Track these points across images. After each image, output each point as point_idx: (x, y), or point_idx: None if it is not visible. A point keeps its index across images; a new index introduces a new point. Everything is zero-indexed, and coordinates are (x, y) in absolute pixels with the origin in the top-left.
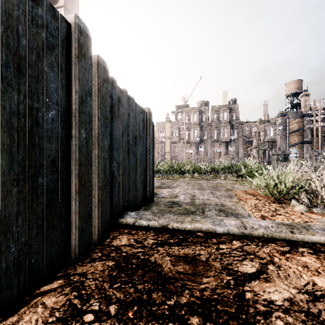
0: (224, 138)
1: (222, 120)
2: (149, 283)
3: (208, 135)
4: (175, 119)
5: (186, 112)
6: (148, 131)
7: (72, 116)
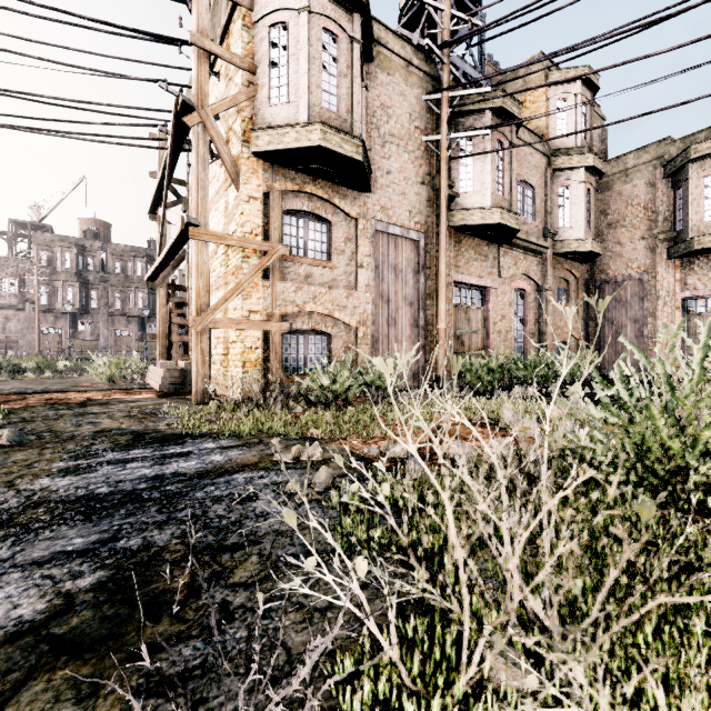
0: (137, 311)
1: (133, 276)
2: None
3: (101, 301)
4: (9, 251)
5: (44, 244)
6: None
7: None
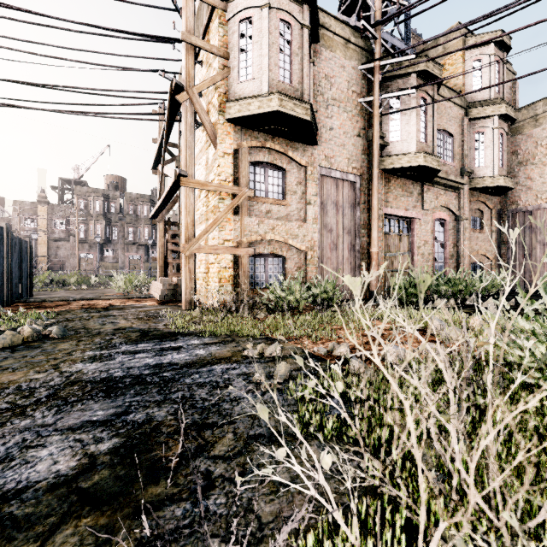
0: (144, 241)
1: (141, 215)
2: (40, 305)
3: (120, 234)
4: (59, 200)
5: (81, 194)
6: (29, 253)
7: (5, 258)
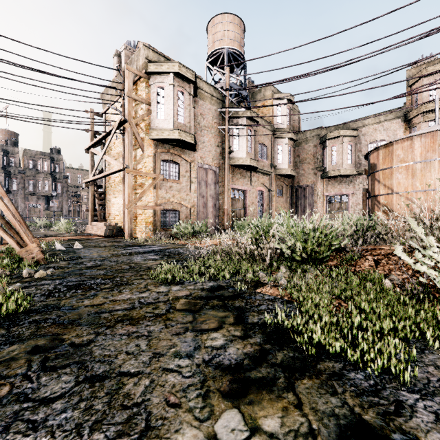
0: (44, 192)
1: (42, 170)
2: None
3: (20, 185)
4: None
5: None
6: None
7: None
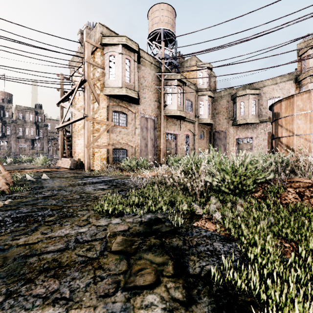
0: (30, 136)
1: (28, 120)
2: None
3: (12, 131)
4: None
5: None
6: None
7: None
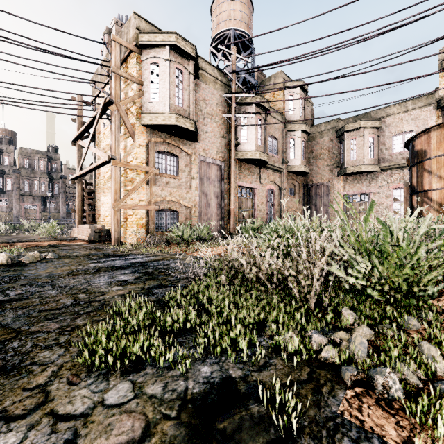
0: (41, 192)
1: (38, 169)
2: None
3: (14, 186)
4: None
5: None
6: None
7: None
